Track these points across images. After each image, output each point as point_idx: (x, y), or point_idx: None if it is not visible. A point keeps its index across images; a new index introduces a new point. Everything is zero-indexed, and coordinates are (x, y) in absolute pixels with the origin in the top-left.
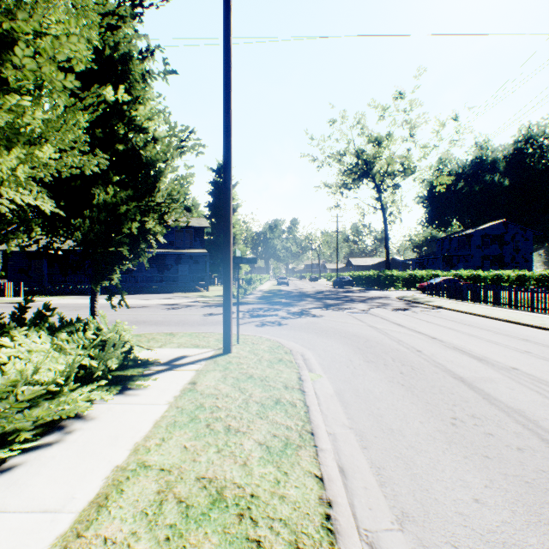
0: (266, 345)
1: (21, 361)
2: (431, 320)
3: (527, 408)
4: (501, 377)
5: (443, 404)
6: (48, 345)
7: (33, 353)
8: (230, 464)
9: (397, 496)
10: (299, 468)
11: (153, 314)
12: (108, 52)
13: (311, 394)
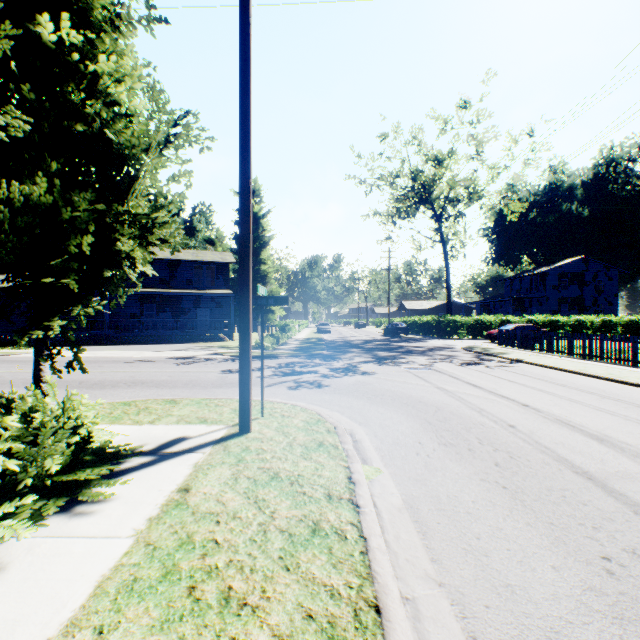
0: (301, 418)
1: None
2: (514, 378)
3: None
4: None
5: (579, 527)
6: None
7: None
8: None
9: None
10: None
11: (157, 371)
12: None
13: (370, 511)
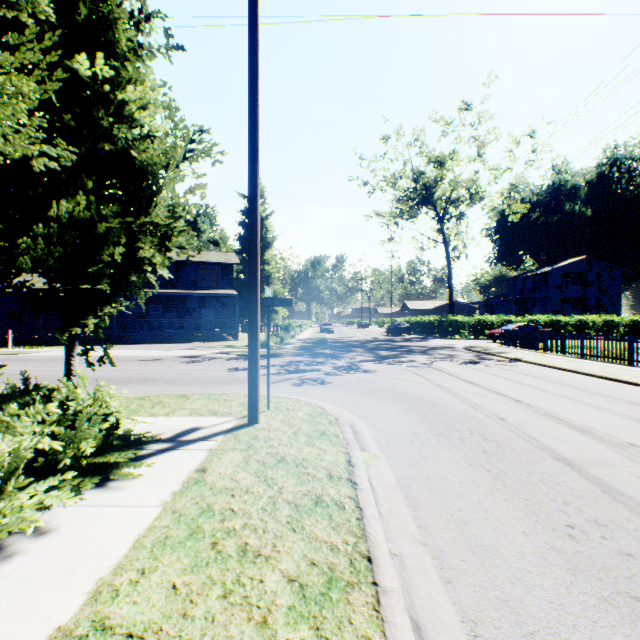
0: (304, 411)
1: None
2: (510, 376)
3: None
4: (619, 458)
5: (551, 502)
6: None
7: None
8: (240, 623)
9: None
10: (351, 631)
11: (166, 369)
12: (85, 13)
13: (366, 487)
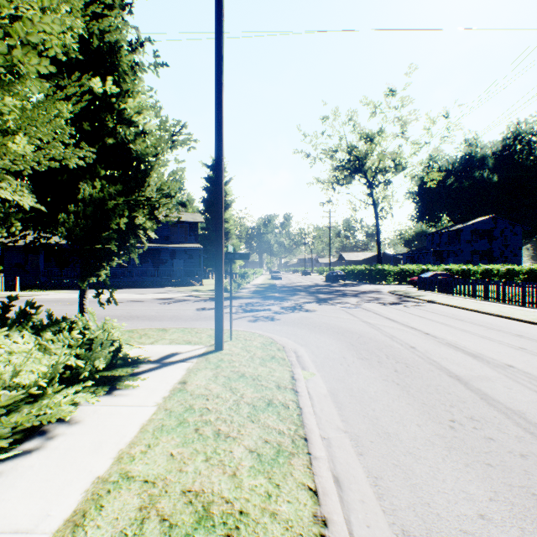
0: (259, 341)
1: (0, 364)
2: (424, 315)
3: (527, 410)
4: (497, 376)
5: (440, 405)
6: (31, 345)
7: (15, 354)
8: (218, 475)
9: (397, 511)
10: (292, 480)
11: (146, 309)
12: (96, 43)
13: (304, 394)
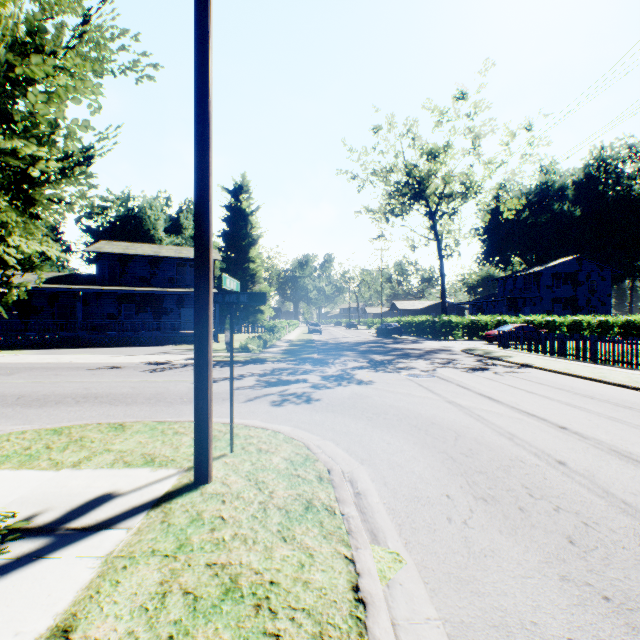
0: (283, 454)
1: None
2: (532, 388)
3: None
4: None
5: None
6: None
7: None
8: None
9: None
10: None
11: (120, 381)
12: None
13: None
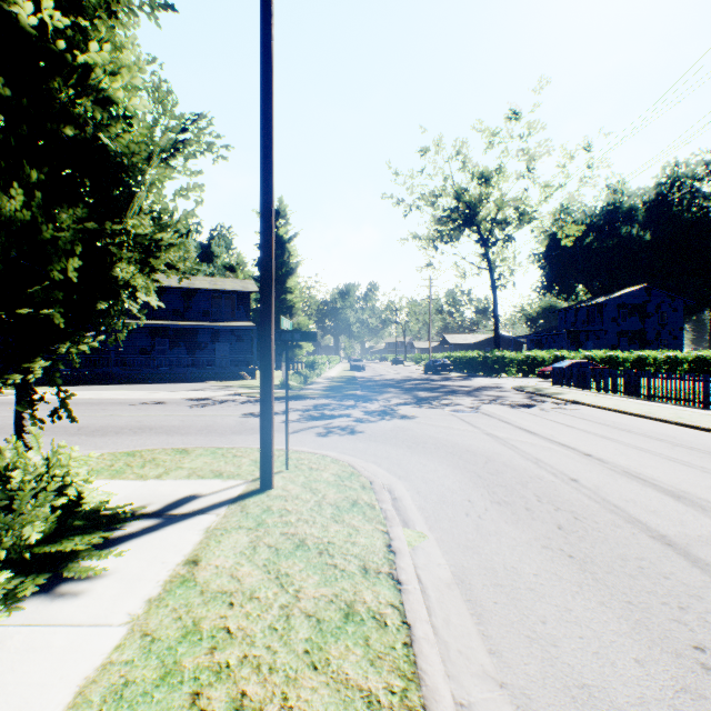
0: (331, 471)
1: None
2: (572, 423)
3: None
4: None
5: (663, 607)
6: None
7: None
8: None
9: None
10: None
11: (168, 415)
12: None
13: (414, 588)
